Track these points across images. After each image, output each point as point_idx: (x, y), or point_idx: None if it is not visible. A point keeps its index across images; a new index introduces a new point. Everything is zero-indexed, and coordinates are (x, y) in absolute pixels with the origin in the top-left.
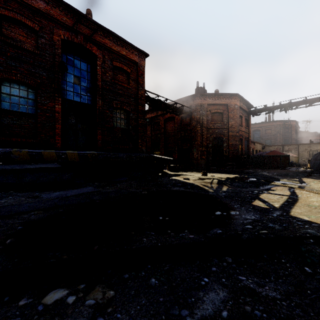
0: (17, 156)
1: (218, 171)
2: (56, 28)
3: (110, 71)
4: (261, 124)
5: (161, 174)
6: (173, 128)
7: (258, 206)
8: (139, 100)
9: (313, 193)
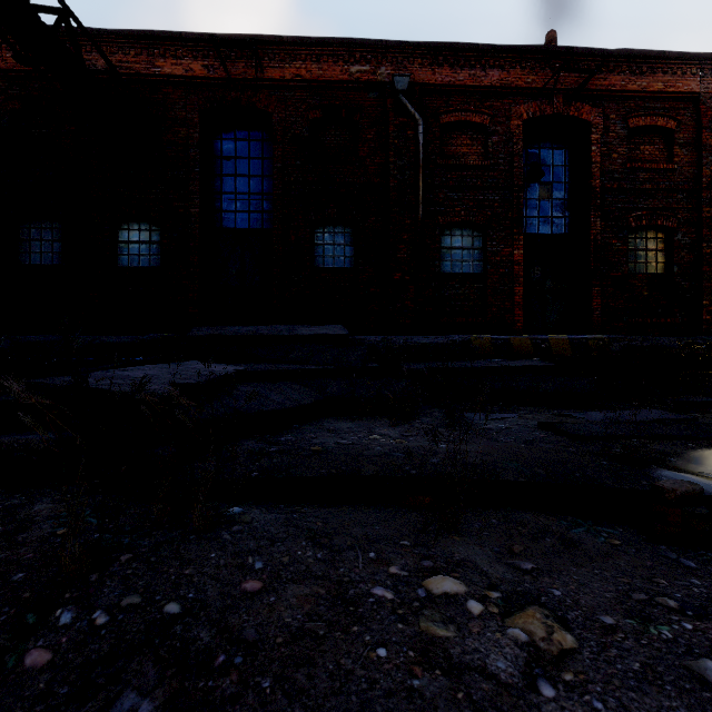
0: (477, 346)
1: None
2: (514, 106)
3: (620, 145)
4: None
5: None
6: None
7: None
8: (703, 192)
9: None
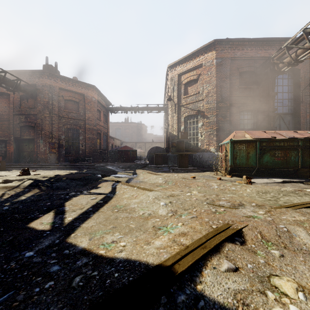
0: None
1: (65, 166)
2: None
3: None
4: (122, 123)
5: None
6: (7, 109)
7: (33, 229)
8: None
9: (131, 187)
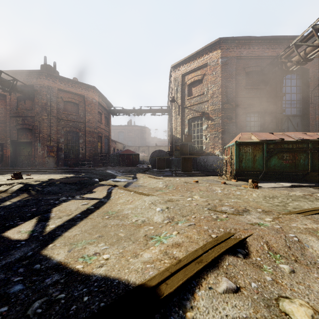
0: None
1: (62, 171)
2: None
3: None
4: (124, 126)
5: None
6: (3, 110)
7: (7, 238)
8: None
9: (127, 191)
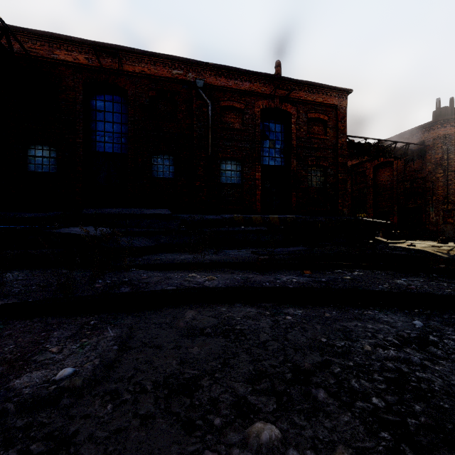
0: (236, 220)
1: None
2: (256, 101)
3: (304, 125)
4: None
5: (373, 241)
6: (389, 177)
7: None
8: (339, 150)
9: None
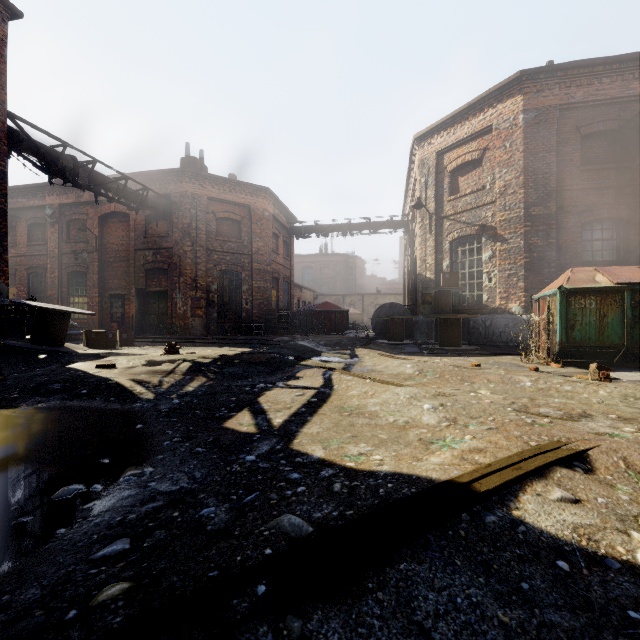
0: None
1: (222, 341)
2: None
3: None
4: (314, 257)
5: (45, 357)
6: (125, 240)
7: (234, 430)
8: None
9: (358, 378)
